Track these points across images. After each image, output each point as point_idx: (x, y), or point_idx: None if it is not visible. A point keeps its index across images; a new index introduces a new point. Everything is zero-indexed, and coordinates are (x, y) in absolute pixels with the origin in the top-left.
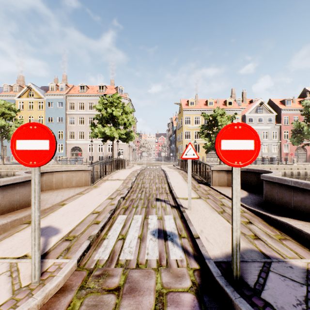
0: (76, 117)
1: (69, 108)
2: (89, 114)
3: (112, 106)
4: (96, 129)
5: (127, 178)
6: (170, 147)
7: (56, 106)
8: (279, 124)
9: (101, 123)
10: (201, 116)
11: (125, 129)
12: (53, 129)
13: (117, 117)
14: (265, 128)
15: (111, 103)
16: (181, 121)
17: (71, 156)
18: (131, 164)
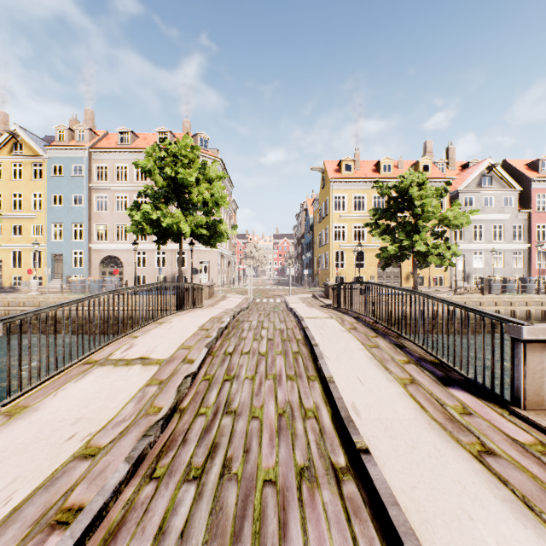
0: (111, 196)
1: (98, 177)
2: (137, 189)
3: (176, 162)
4: (138, 214)
5: (179, 350)
6: (302, 257)
7: (70, 173)
8: (526, 210)
9: (153, 203)
10: (368, 195)
11: (208, 216)
12: (63, 219)
13: (188, 189)
14: (498, 217)
15: (176, 158)
16: (326, 205)
17: (101, 275)
18: (219, 295)
